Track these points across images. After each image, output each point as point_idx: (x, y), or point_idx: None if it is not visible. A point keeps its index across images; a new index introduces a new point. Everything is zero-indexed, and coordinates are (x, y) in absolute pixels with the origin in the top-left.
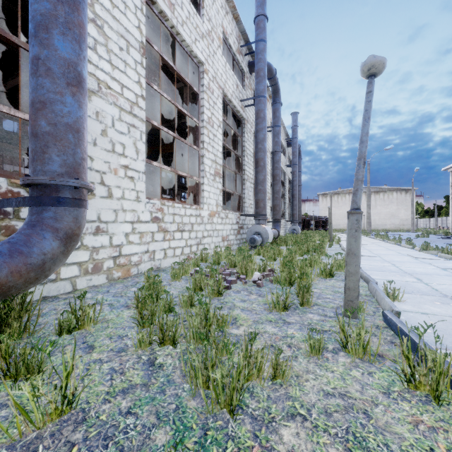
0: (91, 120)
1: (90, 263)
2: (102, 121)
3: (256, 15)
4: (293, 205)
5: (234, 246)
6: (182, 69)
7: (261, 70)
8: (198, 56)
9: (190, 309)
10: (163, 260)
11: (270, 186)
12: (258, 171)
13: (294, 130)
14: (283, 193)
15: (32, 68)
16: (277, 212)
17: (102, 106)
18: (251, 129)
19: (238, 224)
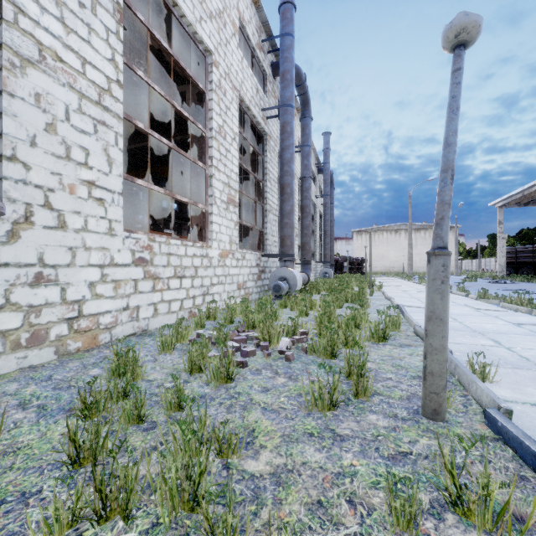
0: (26, 105)
1: (24, 331)
2: (46, 109)
3: (282, 2)
4: (325, 244)
5: (254, 295)
6: (183, 59)
7: (288, 72)
8: (204, 42)
9: (170, 427)
10: (152, 319)
11: (298, 220)
12: (284, 199)
13: (326, 153)
14: (313, 229)
15: None
16: (306, 252)
17: (48, 86)
18: (275, 148)
19: (258, 267)
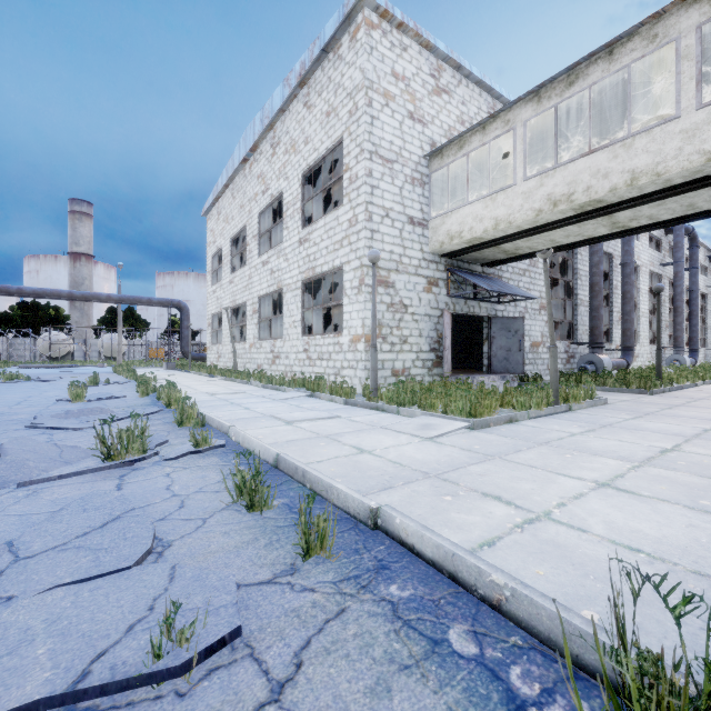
0: None
1: None
2: None
3: None
4: None
5: None
6: None
7: None
8: None
9: None
10: None
11: None
12: None
13: None
14: None
15: (692, 331)
16: None
17: None
18: (710, 296)
19: (704, 355)
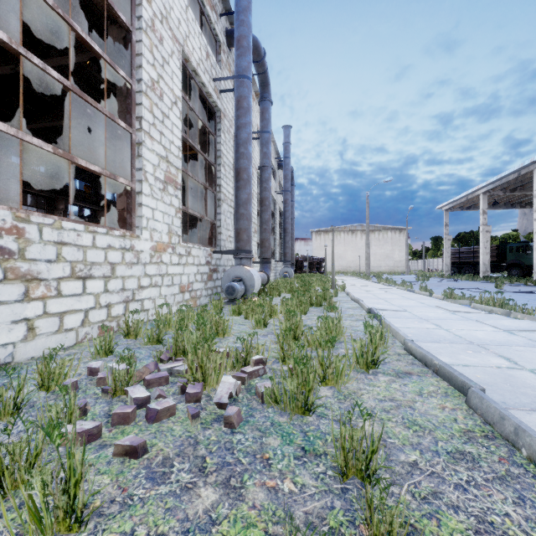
0: None
1: None
2: None
3: None
4: (285, 242)
5: (203, 298)
6: None
7: (244, 37)
8: None
9: None
10: (23, 344)
11: (257, 216)
12: (240, 186)
13: (287, 147)
14: (273, 226)
15: None
16: (266, 250)
17: None
18: (230, 129)
19: (209, 266)
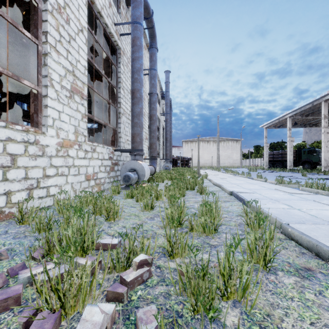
0: None
1: None
2: None
3: None
4: (166, 147)
5: (106, 184)
6: None
7: None
8: None
9: None
10: None
11: (148, 129)
12: (134, 102)
13: (167, 85)
14: (158, 136)
15: None
16: (153, 150)
17: None
18: (128, 64)
19: (111, 160)
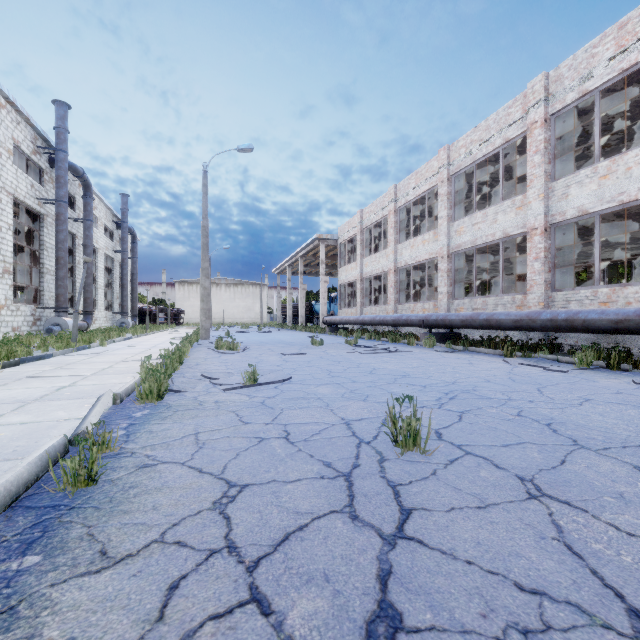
0: None
1: None
2: None
3: (56, 126)
4: (123, 296)
5: None
6: None
7: (62, 177)
8: None
9: None
10: None
11: None
12: (59, 268)
13: (124, 213)
14: (111, 281)
15: None
16: (88, 305)
17: None
18: (54, 222)
19: (34, 317)
